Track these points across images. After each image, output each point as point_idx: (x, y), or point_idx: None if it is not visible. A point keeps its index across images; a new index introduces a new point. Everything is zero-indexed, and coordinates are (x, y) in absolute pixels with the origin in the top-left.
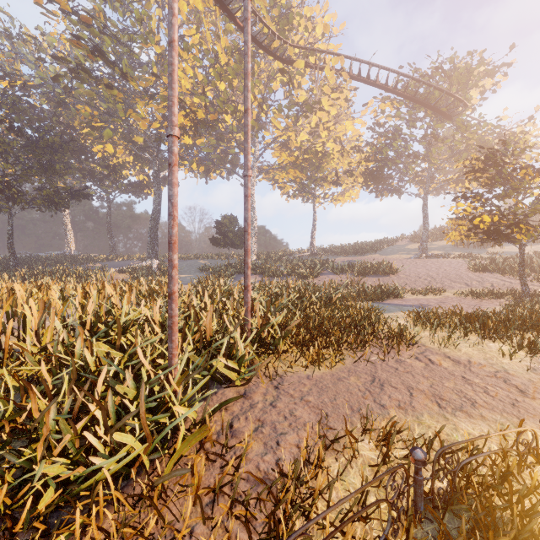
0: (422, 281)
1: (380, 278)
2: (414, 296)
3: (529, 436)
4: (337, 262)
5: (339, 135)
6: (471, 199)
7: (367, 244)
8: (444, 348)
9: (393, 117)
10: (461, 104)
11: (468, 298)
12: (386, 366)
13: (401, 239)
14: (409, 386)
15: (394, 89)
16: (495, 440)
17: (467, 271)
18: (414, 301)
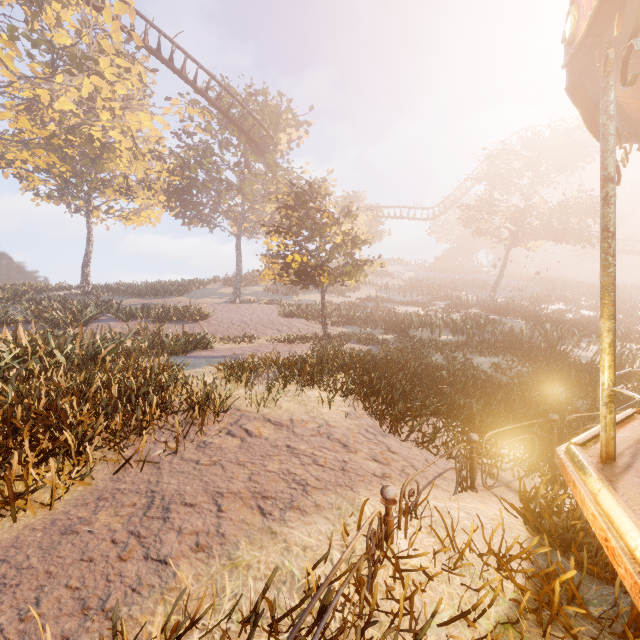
0: (236, 328)
1: (186, 324)
2: (227, 345)
3: (367, 513)
4: (126, 304)
5: (131, 127)
6: (284, 235)
7: (172, 284)
8: (263, 409)
9: (204, 130)
10: (273, 142)
11: (281, 344)
12: (180, 462)
13: (213, 281)
14: (217, 490)
15: (205, 92)
16: (336, 541)
17: (279, 316)
18: (227, 351)
